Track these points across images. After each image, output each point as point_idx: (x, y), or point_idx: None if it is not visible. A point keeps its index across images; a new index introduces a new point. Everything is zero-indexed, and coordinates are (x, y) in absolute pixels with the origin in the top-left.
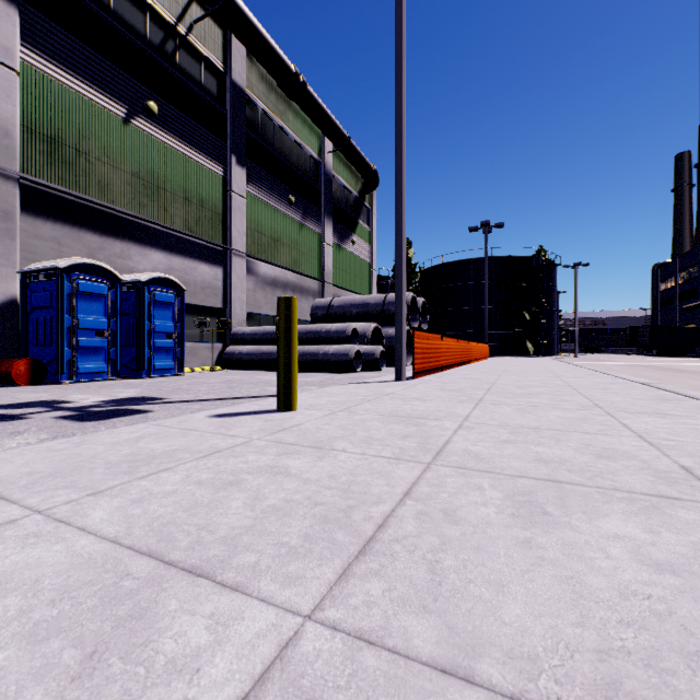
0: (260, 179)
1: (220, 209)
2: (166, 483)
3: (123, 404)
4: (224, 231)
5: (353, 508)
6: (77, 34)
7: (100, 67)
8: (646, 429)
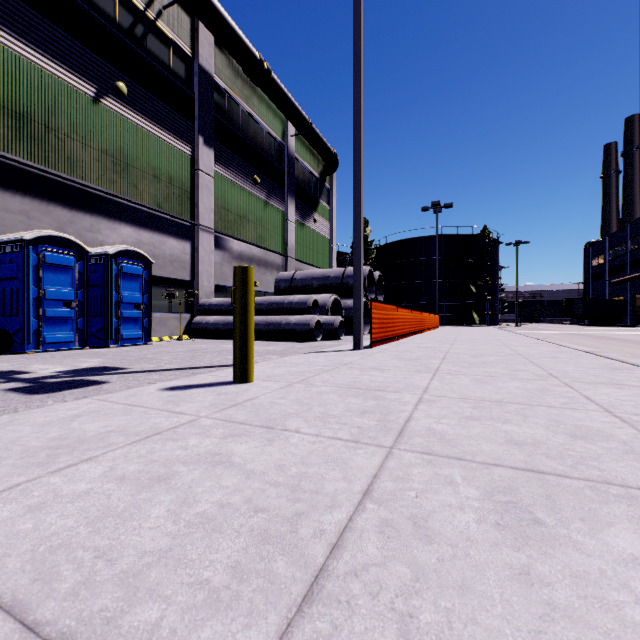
0: (227, 160)
1: (188, 187)
2: (82, 480)
3: (81, 374)
4: (192, 207)
5: (302, 516)
6: (46, 14)
7: (69, 47)
8: (610, 401)
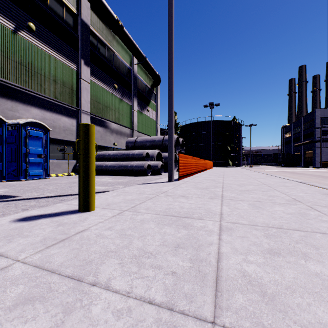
0: (98, 74)
1: (74, 88)
2: None
3: None
4: (77, 100)
5: None
6: None
7: None
8: None
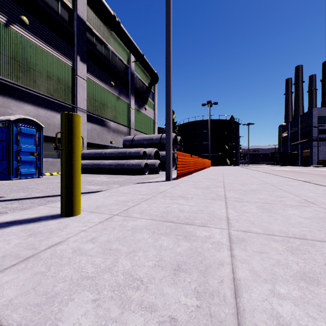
0: (95, 71)
1: (70, 84)
2: None
3: None
4: (73, 97)
5: None
6: None
7: None
8: None
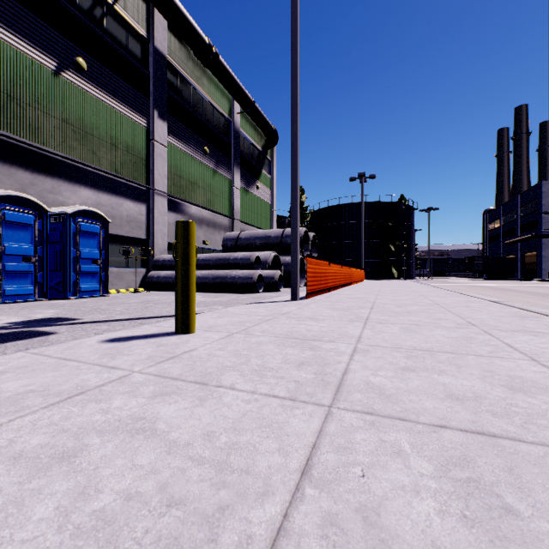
0: (179, 132)
1: (144, 155)
2: None
3: (31, 325)
4: (148, 173)
5: (226, 511)
6: None
7: (31, 23)
8: (532, 349)
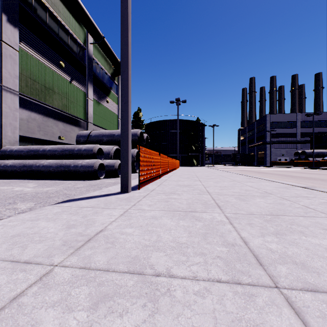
0: (34, 42)
1: None
2: None
3: None
4: None
5: None
6: None
7: None
8: None
